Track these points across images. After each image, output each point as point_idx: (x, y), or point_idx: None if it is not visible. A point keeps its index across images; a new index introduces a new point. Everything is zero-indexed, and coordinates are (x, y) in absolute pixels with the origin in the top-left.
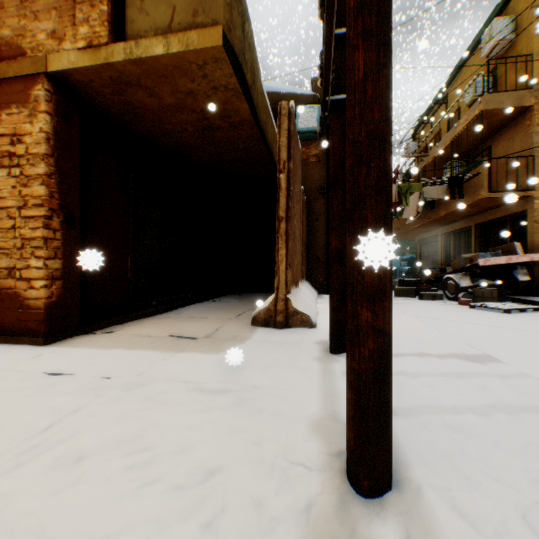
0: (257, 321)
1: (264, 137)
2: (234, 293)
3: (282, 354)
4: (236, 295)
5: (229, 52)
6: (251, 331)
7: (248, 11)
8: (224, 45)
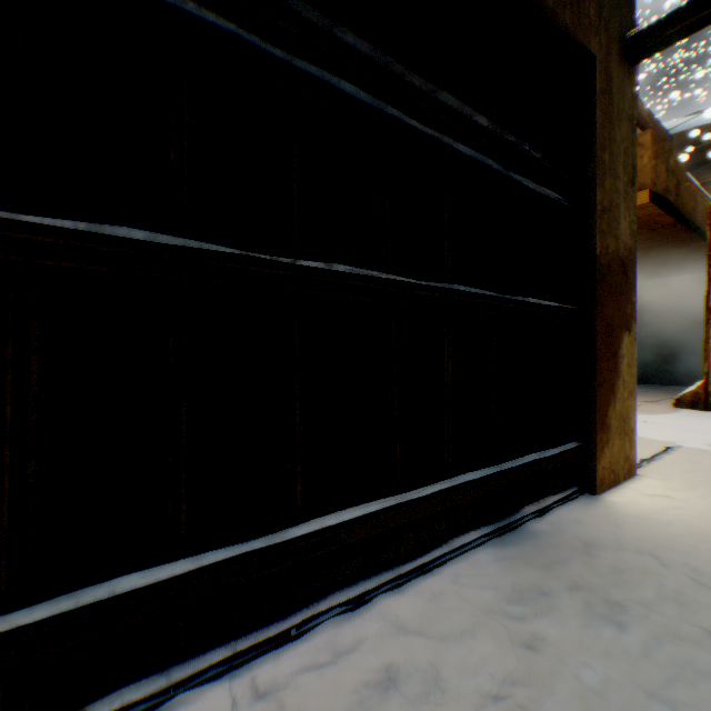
0: (679, 402)
1: (688, 225)
2: (641, 384)
3: (705, 420)
4: (644, 386)
5: (652, 198)
6: (672, 409)
7: (669, 148)
8: (648, 199)
